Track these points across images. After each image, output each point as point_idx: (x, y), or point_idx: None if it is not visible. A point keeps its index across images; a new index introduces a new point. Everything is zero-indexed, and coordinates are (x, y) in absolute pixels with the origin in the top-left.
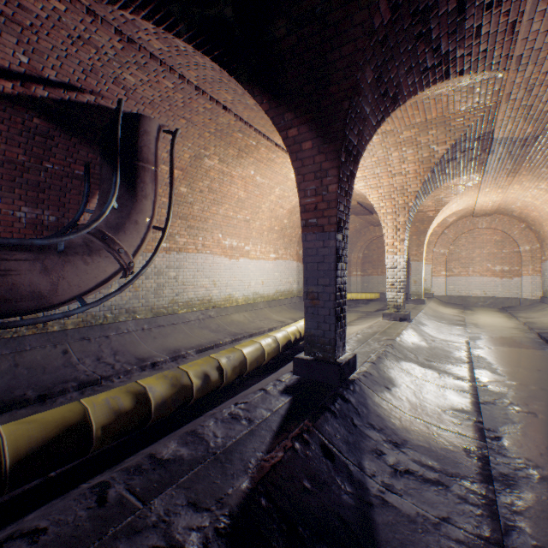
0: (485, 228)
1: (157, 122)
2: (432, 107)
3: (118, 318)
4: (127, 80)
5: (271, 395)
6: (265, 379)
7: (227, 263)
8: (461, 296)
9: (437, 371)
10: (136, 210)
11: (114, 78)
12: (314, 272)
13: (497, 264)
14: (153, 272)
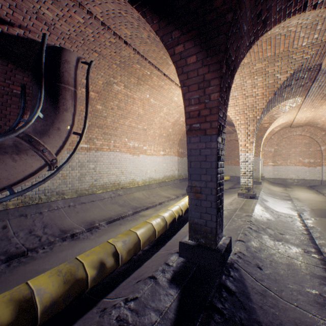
0: (298, 135)
1: (76, 55)
2: (282, 42)
3: (50, 198)
4: (45, 14)
5: (160, 286)
6: (156, 255)
7: (131, 158)
8: (282, 178)
9: (289, 243)
10: (58, 119)
11: (35, 13)
12: (197, 170)
13: (305, 158)
14: (77, 165)
